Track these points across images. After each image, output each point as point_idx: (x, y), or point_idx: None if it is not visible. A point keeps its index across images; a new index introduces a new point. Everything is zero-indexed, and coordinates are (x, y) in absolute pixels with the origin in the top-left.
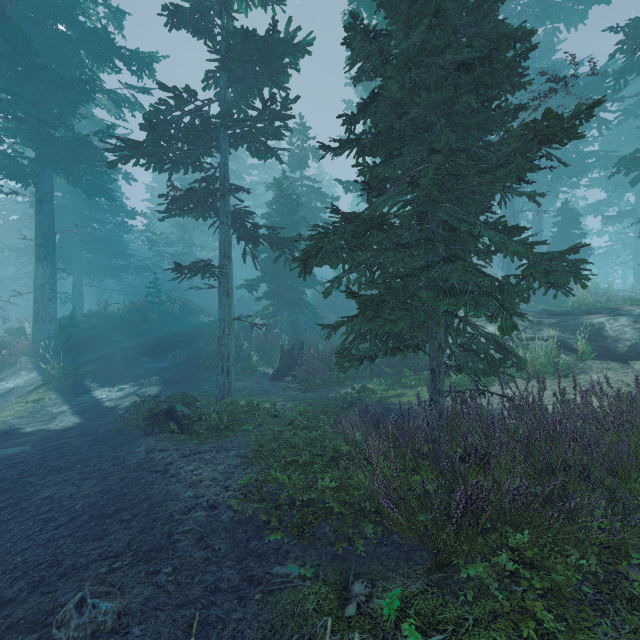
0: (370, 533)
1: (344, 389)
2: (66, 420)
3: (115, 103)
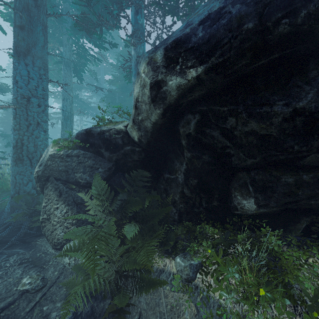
0: None
1: None
2: None
3: None
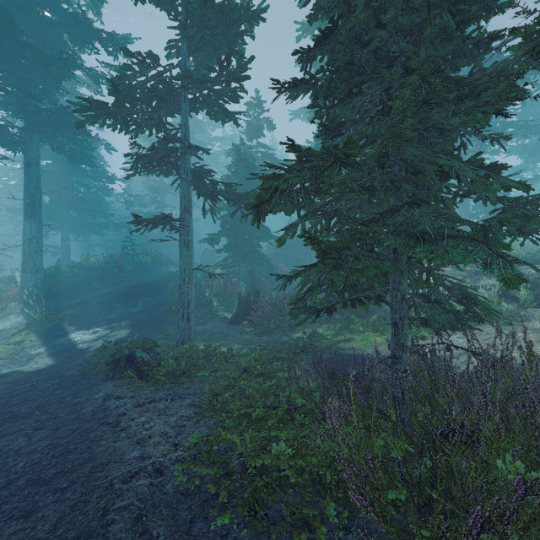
0: (332, 516)
1: (296, 333)
2: (40, 362)
3: (94, 80)
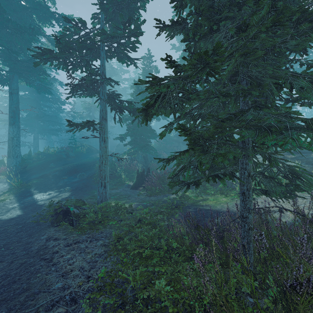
0: None
1: (172, 195)
2: (13, 213)
3: (51, 42)
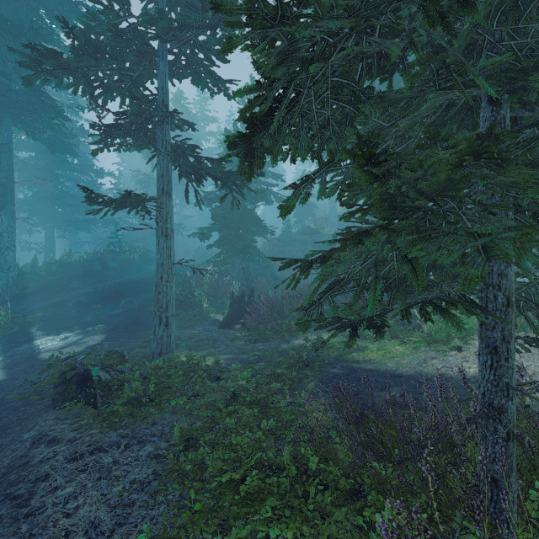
0: None
1: (296, 340)
2: None
3: None
